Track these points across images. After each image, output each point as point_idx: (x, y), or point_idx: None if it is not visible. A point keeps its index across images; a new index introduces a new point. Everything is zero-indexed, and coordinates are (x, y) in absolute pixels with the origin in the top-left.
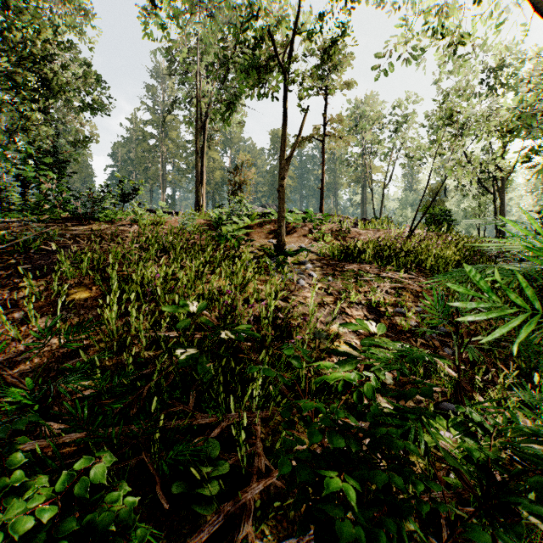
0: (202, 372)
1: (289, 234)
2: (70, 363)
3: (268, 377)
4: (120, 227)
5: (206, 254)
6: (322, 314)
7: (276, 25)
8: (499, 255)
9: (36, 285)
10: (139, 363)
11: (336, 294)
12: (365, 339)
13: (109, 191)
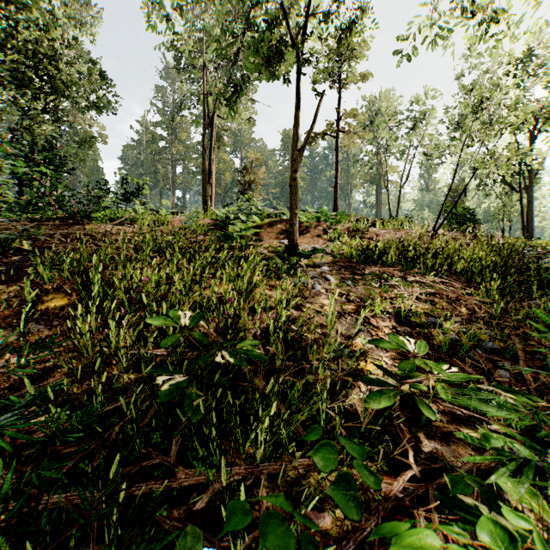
0: (188, 409)
1: (302, 234)
2: (26, 391)
3: (278, 411)
4: (118, 227)
5: (207, 255)
6: (343, 325)
7: (287, 6)
8: (540, 257)
9: (6, 290)
10: (115, 390)
11: (357, 301)
12: (404, 363)
13: (109, 188)
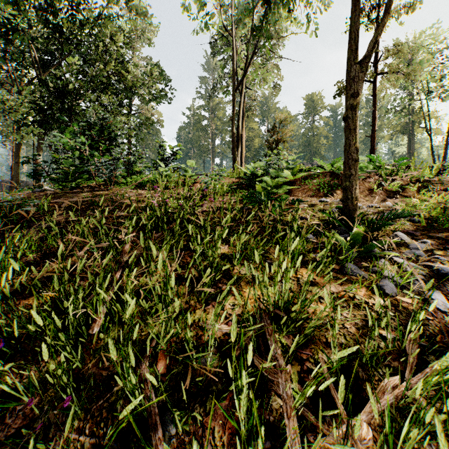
0: None
1: None
2: None
3: None
4: (141, 191)
5: (216, 235)
6: None
7: None
8: None
9: None
10: None
11: None
12: None
13: (139, 154)
